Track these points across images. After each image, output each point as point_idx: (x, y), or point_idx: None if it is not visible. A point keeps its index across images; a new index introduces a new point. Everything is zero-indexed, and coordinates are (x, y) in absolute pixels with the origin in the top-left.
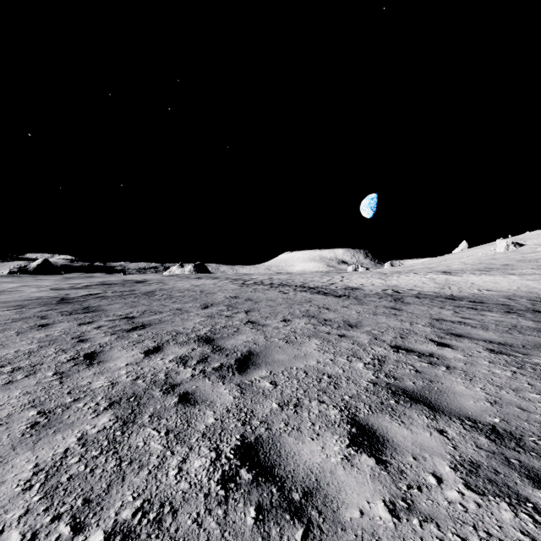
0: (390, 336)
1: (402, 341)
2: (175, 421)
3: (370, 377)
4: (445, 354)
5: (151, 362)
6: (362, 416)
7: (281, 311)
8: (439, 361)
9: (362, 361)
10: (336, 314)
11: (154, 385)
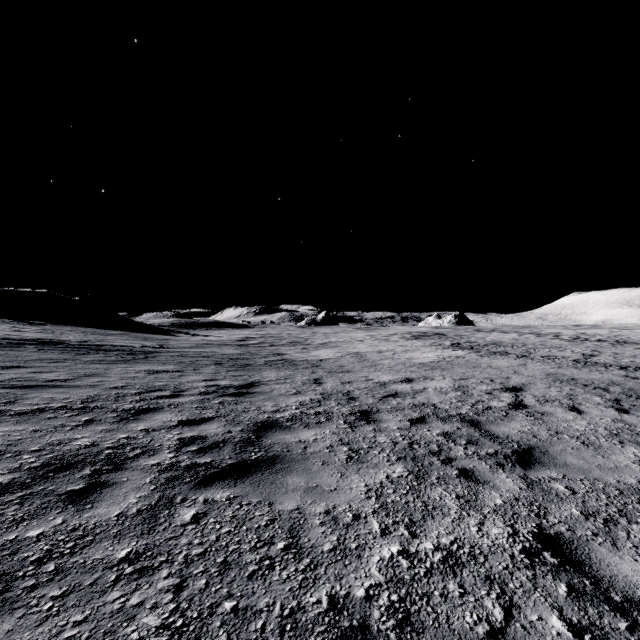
0: None
1: None
2: None
3: None
4: None
5: (637, 373)
6: None
7: None
8: None
9: None
10: None
11: None
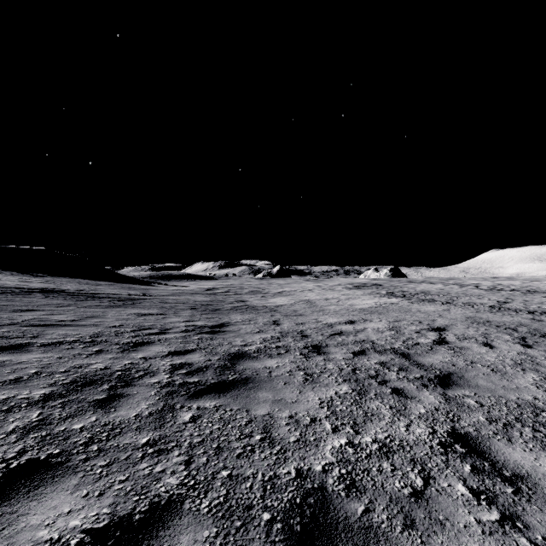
0: None
1: None
2: None
3: None
4: None
5: (542, 317)
6: None
7: None
8: None
9: None
10: None
11: None
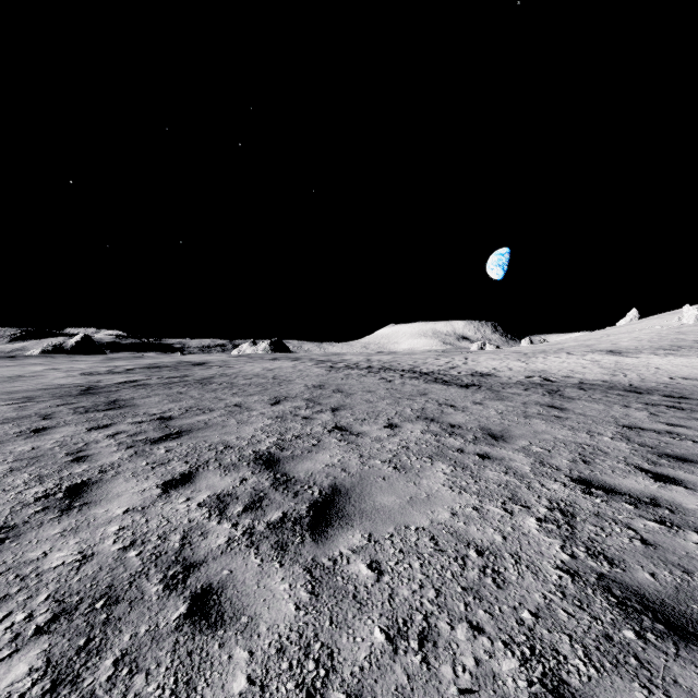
0: (566, 459)
1: (590, 470)
2: (162, 682)
3: (559, 556)
4: (680, 500)
5: (168, 506)
6: (577, 684)
7: (383, 410)
8: (677, 517)
9: (532, 513)
10: (467, 415)
11: (154, 563)
